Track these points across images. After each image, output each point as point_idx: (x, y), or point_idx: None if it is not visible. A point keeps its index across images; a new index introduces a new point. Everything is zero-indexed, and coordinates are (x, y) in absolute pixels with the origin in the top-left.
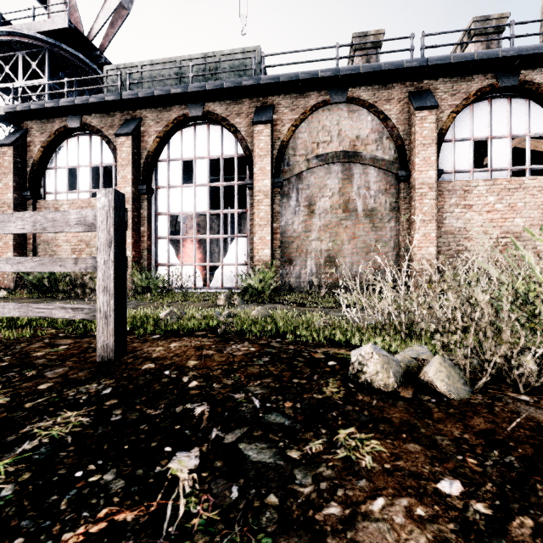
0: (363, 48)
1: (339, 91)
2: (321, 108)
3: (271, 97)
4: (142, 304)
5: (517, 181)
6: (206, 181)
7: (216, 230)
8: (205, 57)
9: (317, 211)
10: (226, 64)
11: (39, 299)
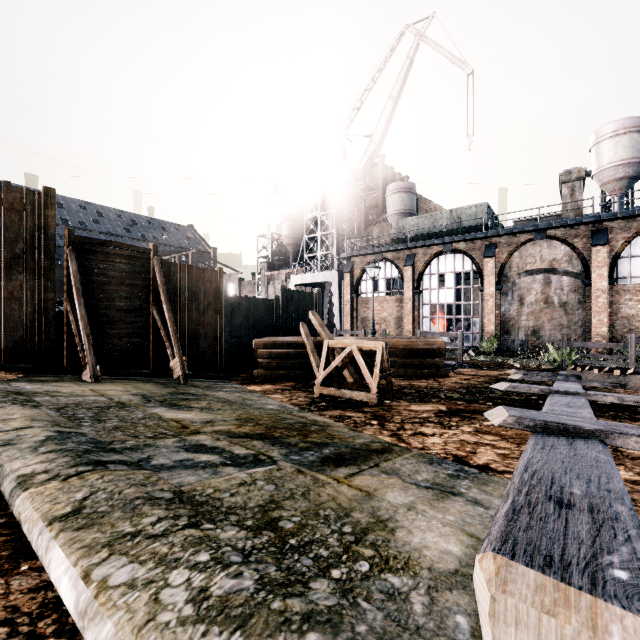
0: (568, 182)
1: (540, 233)
2: (528, 243)
3: (495, 239)
4: None
5: None
6: (453, 286)
7: None
8: (451, 211)
9: (526, 303)
10: (465, 215)
11: None
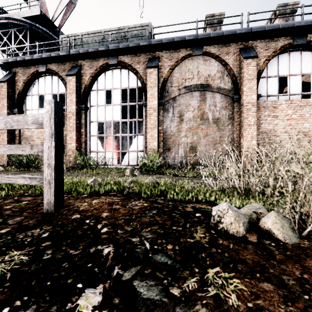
0: (212, 23)
1: (198, 48)
2: (187, 58)
3: (158, 52)
4: (81, 174)
5: (305, 101)
6: (119, 102)
7: (126, 132)
8: (119, 29)
9: (185, 120)
10: (131, 33)
11: (21, 171)
